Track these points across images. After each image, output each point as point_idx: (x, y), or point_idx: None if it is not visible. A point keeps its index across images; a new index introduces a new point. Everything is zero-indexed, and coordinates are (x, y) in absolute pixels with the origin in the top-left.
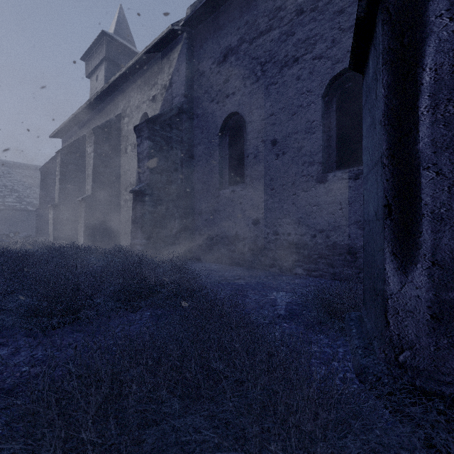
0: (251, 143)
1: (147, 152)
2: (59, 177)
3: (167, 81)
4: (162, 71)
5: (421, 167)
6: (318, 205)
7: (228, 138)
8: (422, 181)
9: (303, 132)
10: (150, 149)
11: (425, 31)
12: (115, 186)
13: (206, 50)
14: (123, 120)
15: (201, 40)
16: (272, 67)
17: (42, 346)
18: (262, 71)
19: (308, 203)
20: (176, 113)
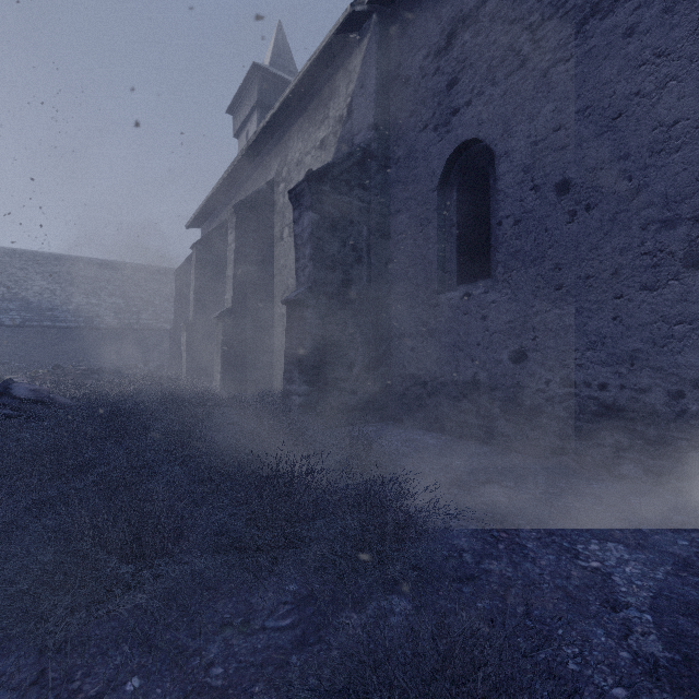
0: (507, 196)
1: (309, 233)
2: (194, 283)
3: (344, 108)
4: (336, 93)
5: None
6: (692, 321)
7: (456, 193)
8: None
9: (643, 152)
10: (313, 226)
11: None
12: (267, 293)
13: (412, 36)
14: (277, 188)
15: (404, 20)
16: (559, 27)
17: (38, 693)
18: (532, 42)
19: (658, 318)
20: (360, 160)
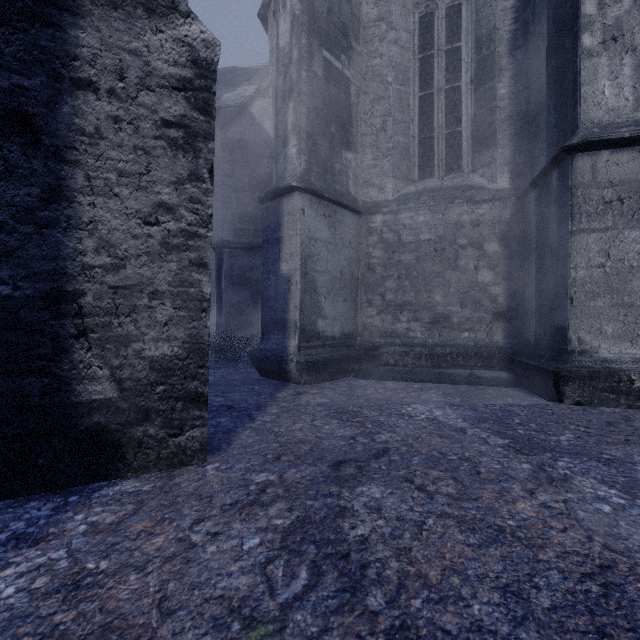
0: None
1: None
2: None
3: None
4: None
5: (223, 292)
6: None
7: None
8: (223, 295)
9: None
10: None
11: (223, 261)
12: None
13: None
14: None
15: None
16: None
17: None
18: None
19: (214, 295)
20: None
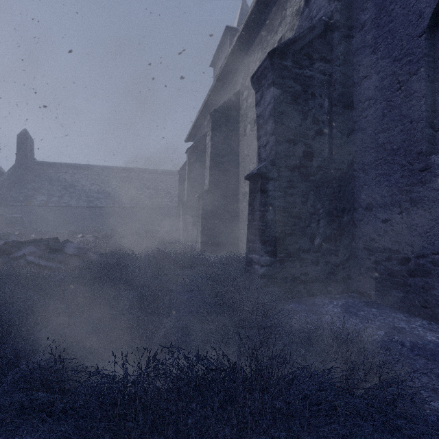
0: None
1: (270, 109)
2: (187, 176)
3: None
4: None
5: None
6: None
7: None
8: None
9: None
10: (275, 101)
11: None
12: (234, 177)
13: None
14: (241, 96)
15: None
16: None
17: None
18: None
19: None
20: (321, 33)
